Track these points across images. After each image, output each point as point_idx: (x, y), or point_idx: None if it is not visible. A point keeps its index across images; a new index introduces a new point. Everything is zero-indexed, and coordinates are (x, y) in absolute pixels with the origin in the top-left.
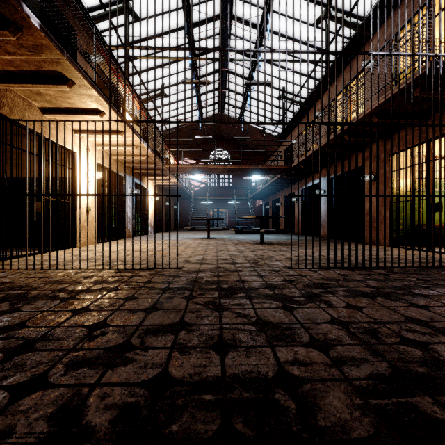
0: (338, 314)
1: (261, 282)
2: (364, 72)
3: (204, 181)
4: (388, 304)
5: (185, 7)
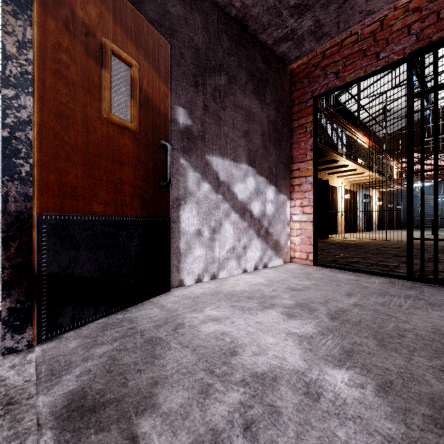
0: None
1: (443, 245)
2: None
3: None
4: None
5: (405, 129)
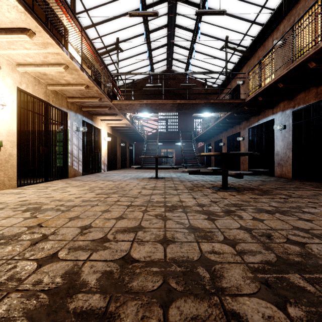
0: None
1: None
2: None
3: (156, 127)
4: None
5: None
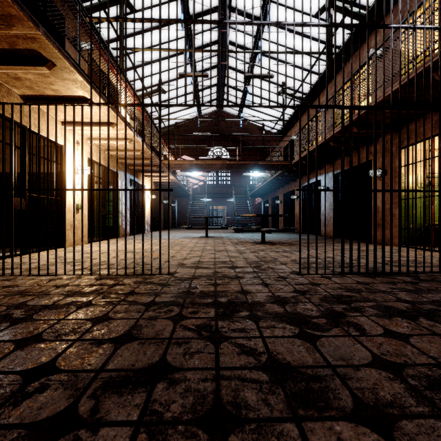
0: (380, 349)
1: (267, 294)
2: (384, 48)
3: (203, 178)
4: (439, 329)
5: None
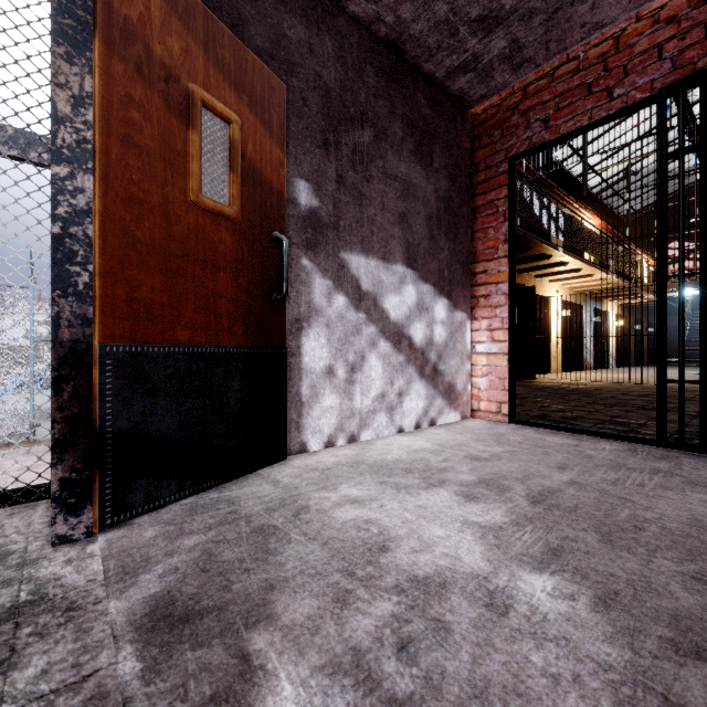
0: None
1: None
2: None
3: None
4: None
5: None
